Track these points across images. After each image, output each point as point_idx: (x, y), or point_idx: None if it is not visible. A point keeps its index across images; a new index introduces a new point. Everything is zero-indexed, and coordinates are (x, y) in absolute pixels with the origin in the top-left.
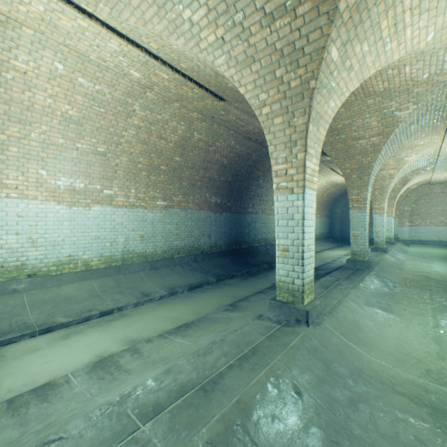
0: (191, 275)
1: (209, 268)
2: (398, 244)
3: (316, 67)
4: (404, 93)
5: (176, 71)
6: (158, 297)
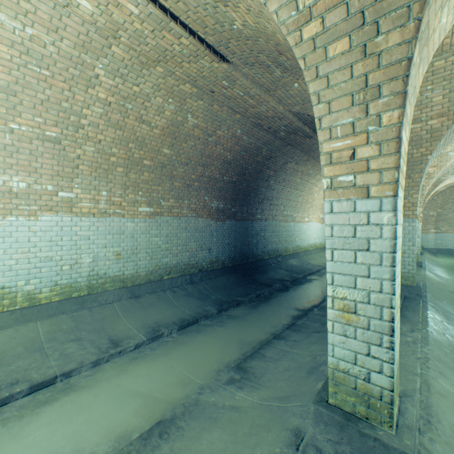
0: (185, 304)
1: (209, 292)
2: (426, 254)
3: None
4: None
5: None
6: (133, 346)
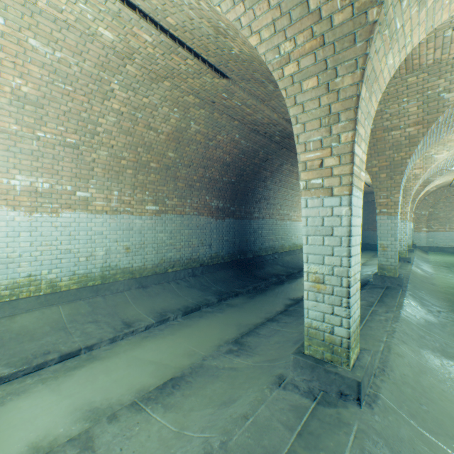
0: (188, 294)
1: (210, 284)
2: (417, 252)
3: None
4: None
5: (161, 30)
6: (144, 327)
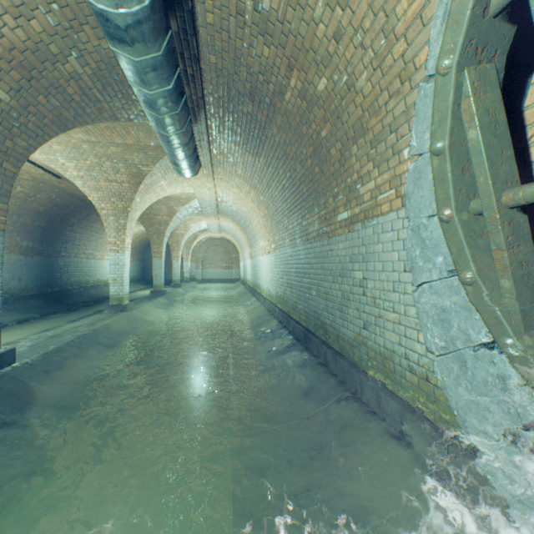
0: (11, 315)
1: (27, 309)
2: (193, 283)
3: (131, 204)
4: (177, 200)
5: (31, 162)
6: None
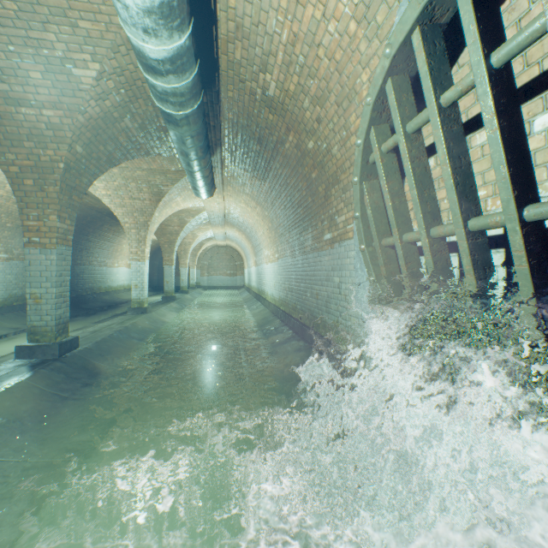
0: None
1: None
2: (199, 289)
3: (151, 218)
4: (188, 212)
5: None
6: None
